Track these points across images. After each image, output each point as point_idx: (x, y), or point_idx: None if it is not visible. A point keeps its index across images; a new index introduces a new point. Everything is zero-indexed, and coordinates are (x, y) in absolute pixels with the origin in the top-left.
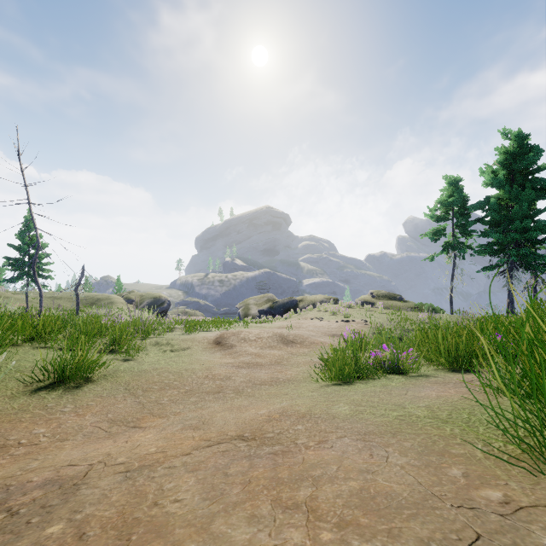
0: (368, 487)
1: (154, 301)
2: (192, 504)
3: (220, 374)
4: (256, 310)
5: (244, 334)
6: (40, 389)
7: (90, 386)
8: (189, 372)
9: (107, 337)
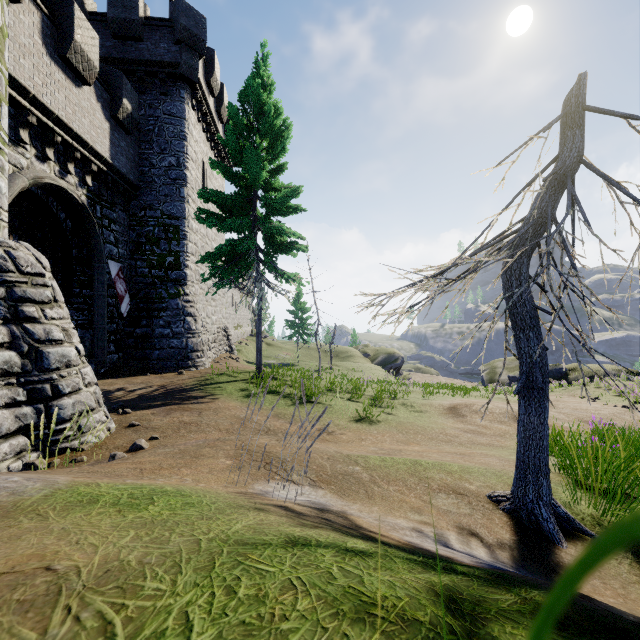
0: (486, 462)
1: (388, 357)
2: (437, 456)
3: (451, 433)
4: (505, 375)
5: (476, 407)
6: (358, 421)
7: (378, 425)
8: (430, 428)
9: (366, 393)
